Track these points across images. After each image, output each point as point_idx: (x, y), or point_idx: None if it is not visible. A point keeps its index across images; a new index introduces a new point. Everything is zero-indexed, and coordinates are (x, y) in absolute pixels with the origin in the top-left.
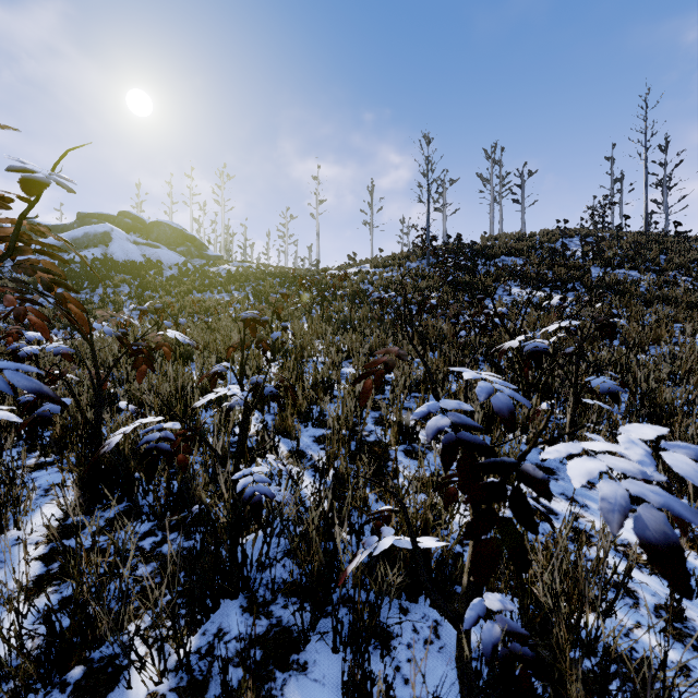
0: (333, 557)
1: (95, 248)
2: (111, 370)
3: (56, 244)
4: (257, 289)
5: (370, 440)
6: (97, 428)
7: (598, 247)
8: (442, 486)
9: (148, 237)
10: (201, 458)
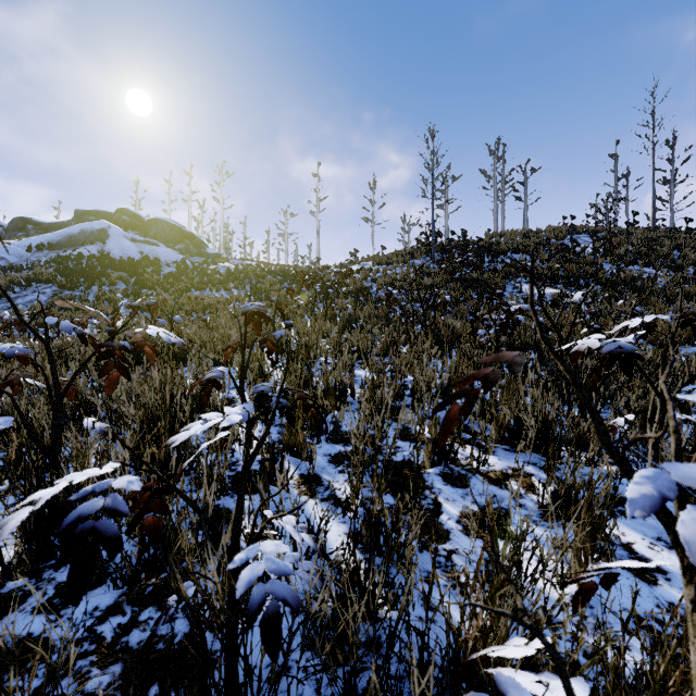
0: (384, 674)
1: (91, 245)
2: (74, 377)
3: (51, 241)
4: (257, 287)
5: (397, 459)
6: (54, 453)
7: (609, 242)
8: (574, 580)
9: (146, 234)
10: (191, 486)
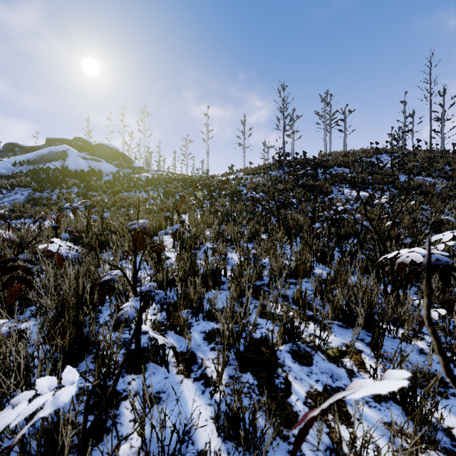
0: None
1: (56, 161)
2: None
3: (29, 159)
4: (166, 190)
5: (256, 336)
6: None
7: (402, 160)
8: None
9: (93, 154)
10: (92, 365)
